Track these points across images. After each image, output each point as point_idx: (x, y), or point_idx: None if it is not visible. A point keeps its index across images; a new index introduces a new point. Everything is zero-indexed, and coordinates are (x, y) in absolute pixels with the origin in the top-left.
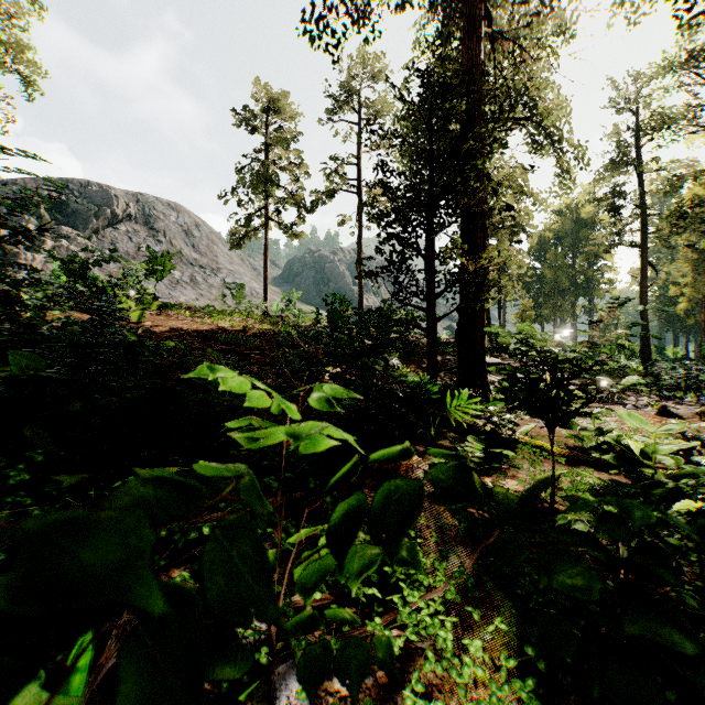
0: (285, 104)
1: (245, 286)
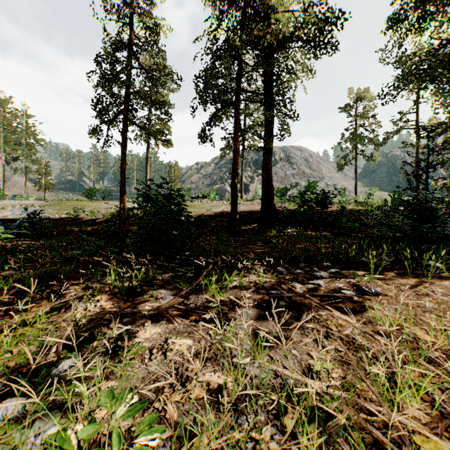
0: (367, 93)
1: (345, 189)
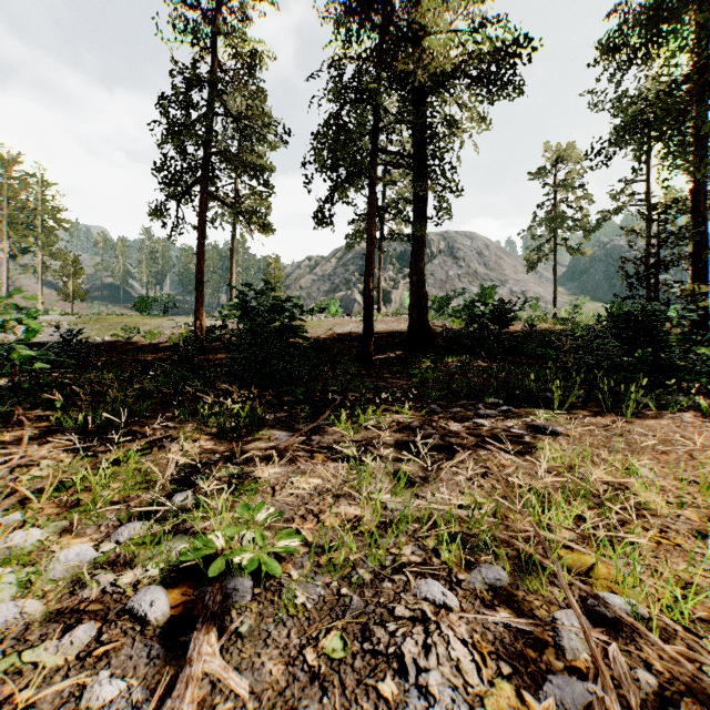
0: (572, 151)
1: (539, 299)
